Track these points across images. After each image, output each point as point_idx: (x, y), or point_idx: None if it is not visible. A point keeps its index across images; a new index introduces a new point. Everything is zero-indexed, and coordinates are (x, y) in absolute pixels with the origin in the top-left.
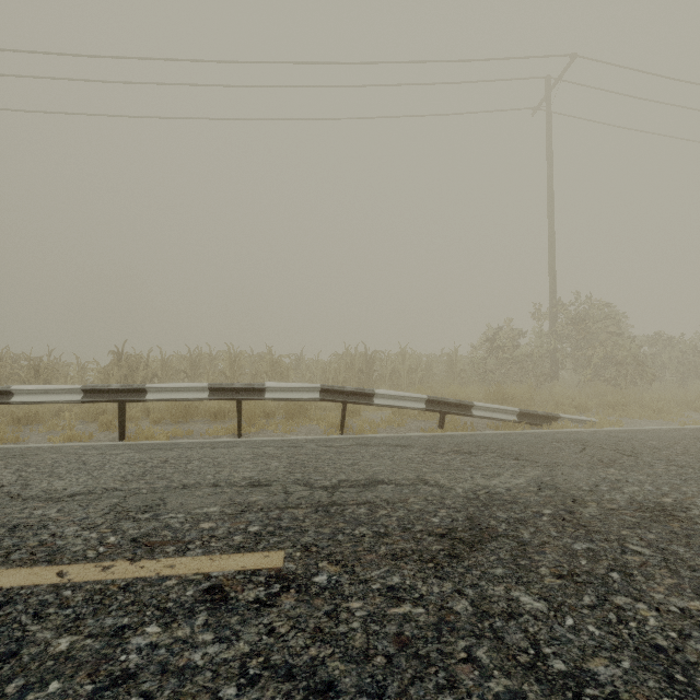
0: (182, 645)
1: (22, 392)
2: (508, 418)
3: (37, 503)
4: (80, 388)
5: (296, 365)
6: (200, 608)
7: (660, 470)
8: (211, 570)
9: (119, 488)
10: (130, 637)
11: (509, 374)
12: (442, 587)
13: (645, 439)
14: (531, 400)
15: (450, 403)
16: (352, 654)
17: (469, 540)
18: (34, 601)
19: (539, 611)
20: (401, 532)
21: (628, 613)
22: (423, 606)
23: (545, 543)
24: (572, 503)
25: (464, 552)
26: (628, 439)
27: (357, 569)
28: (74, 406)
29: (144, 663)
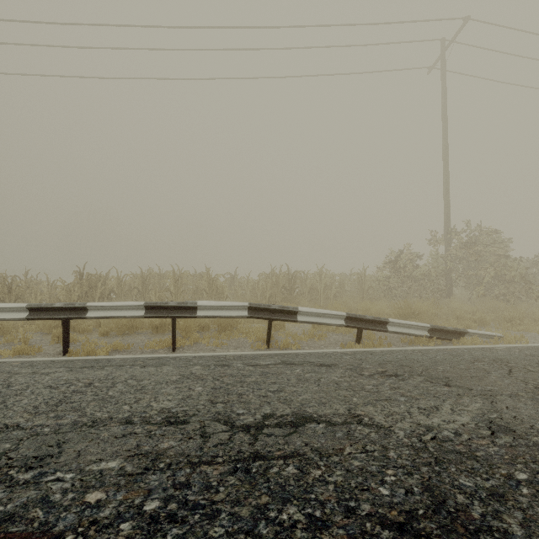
0: None
1: None
2: (420, 333)
3: None
4: (25, 307)
5: (231, 283)
6: None
7: None
8: None
9: (22, 425)
10: None
11: (409, 290)
12: None
13: None
14: (434, 315)
15: (367, 319)
16: None
17: None
18: None
19: None
20: (344, 517)
21: None
22: None
23: None
24: None
25: None
26: None
27: None
28: None
29: None
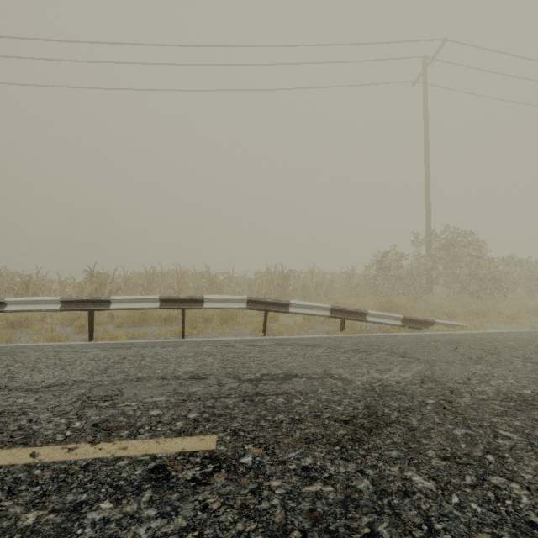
0: (129, 520)
1: (13, 302)
2: (394, 323)
3: (20, 393)
4: (58, 300)
5: (229, 281)
6: (146, 486)
7: (518, 366)
8: (157, 452)
9: (86, 380)
10: (87, 512)
11: (394, 288)
12: (347, 468)
13: (504, 340)
14: (411, 309)
15: (349, 311)
16: (273, 529)
17: (368, 426)
18: (9, 478)
19: (429, 490)
20: (313, 418)
21: (504, 491)
22: (332, 485)
23: (430, 428)
24: (450, 394)
25: (364, 437)
26: (490, 340)
27: (276, 451)
28: (56, 313)
29: (97, 536)
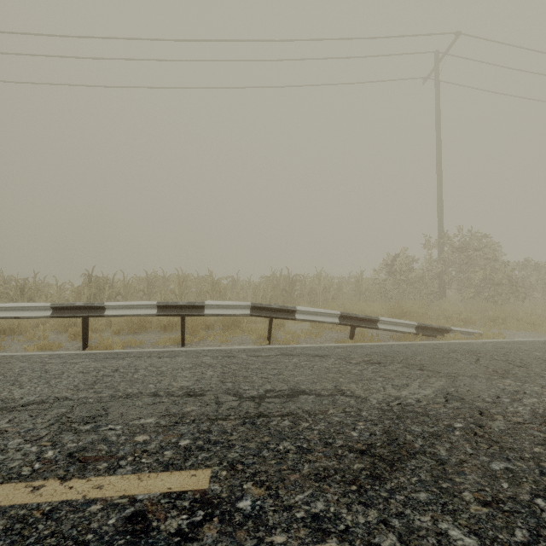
0: None
1: (1, 309)
2: (407, 330)
3: None
4: (49, 306)
5: (233, 286)
6: (119, 542)
7: None
8: (137, 492)
9: (70, 397)
10: None
11: (404, 293)
12: (367, 517)
13: (529, 350)
14: (424, 315)
15: (359, 318)
16: None
17: (389, 458)
18: None
19: None
20: (323, 447)
21: None
22: (350, 542)
23: (462, 461)
24: (480, 416)
25: (385, 472)
26: (514, 350)
27: (281, 492)
28: (52, 319)
29: None
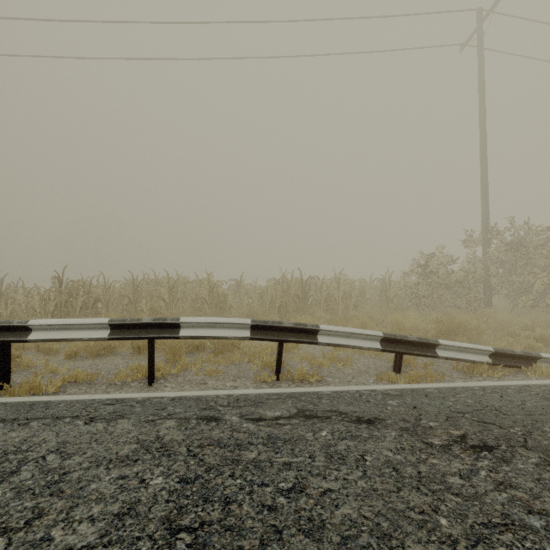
0: None
1: None
2: (479, 359)
3: None
4: None
5: (236, 290)
6: None
7: None
8: None
9: None
10: None
11: (441, 299)
12: None
13: None
14: (481, 330)
15: (410, 341)
16: None
17: None
18: None
19: None
20: None
21: None
22: None
23: None
24: None
25: None
26: None
27: None
28: None
29: None
